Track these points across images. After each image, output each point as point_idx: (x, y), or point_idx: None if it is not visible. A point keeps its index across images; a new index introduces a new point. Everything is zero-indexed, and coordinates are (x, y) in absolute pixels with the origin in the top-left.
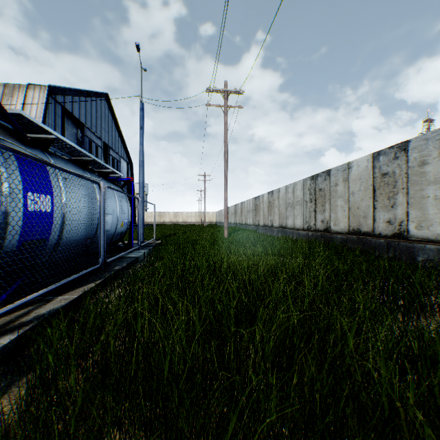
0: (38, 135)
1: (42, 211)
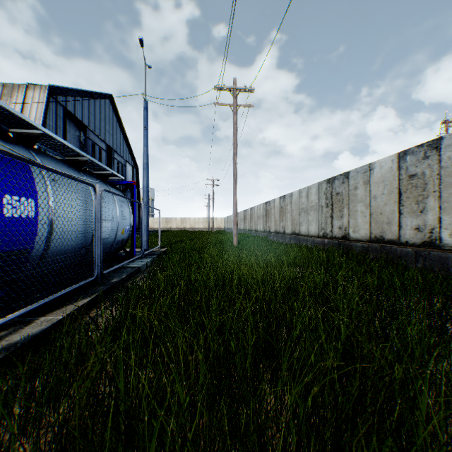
0: (23, 130)
1: (22, 217)
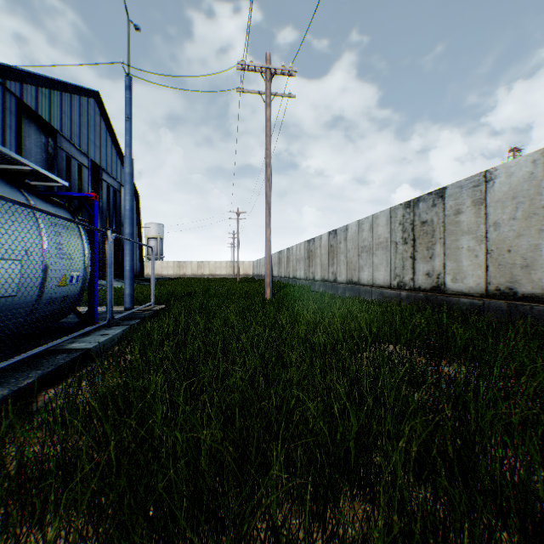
0: None
1: None
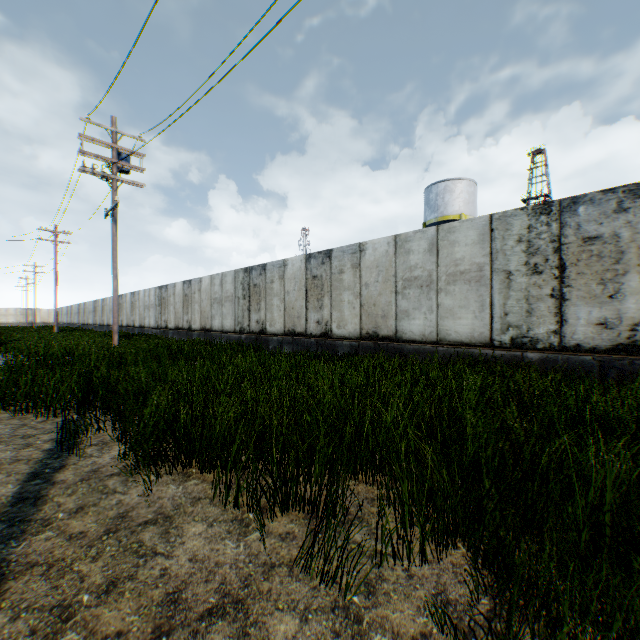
0: None
1: None
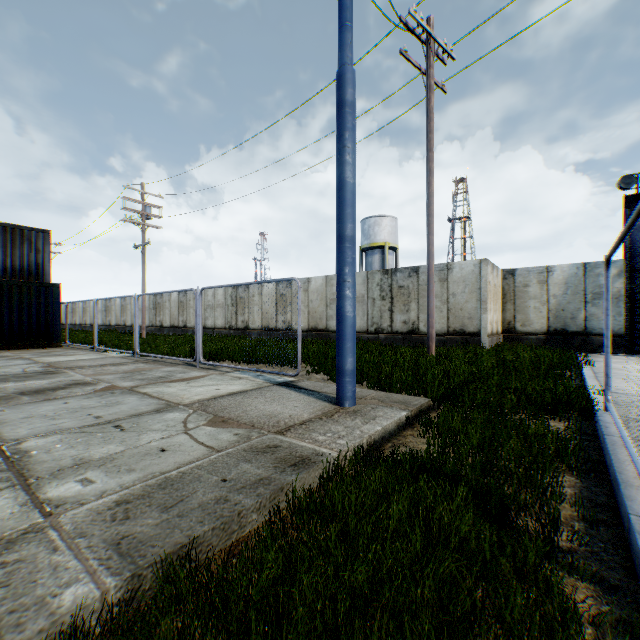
0: None
1: None
